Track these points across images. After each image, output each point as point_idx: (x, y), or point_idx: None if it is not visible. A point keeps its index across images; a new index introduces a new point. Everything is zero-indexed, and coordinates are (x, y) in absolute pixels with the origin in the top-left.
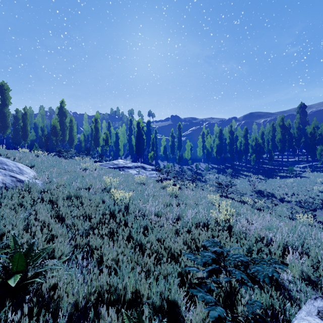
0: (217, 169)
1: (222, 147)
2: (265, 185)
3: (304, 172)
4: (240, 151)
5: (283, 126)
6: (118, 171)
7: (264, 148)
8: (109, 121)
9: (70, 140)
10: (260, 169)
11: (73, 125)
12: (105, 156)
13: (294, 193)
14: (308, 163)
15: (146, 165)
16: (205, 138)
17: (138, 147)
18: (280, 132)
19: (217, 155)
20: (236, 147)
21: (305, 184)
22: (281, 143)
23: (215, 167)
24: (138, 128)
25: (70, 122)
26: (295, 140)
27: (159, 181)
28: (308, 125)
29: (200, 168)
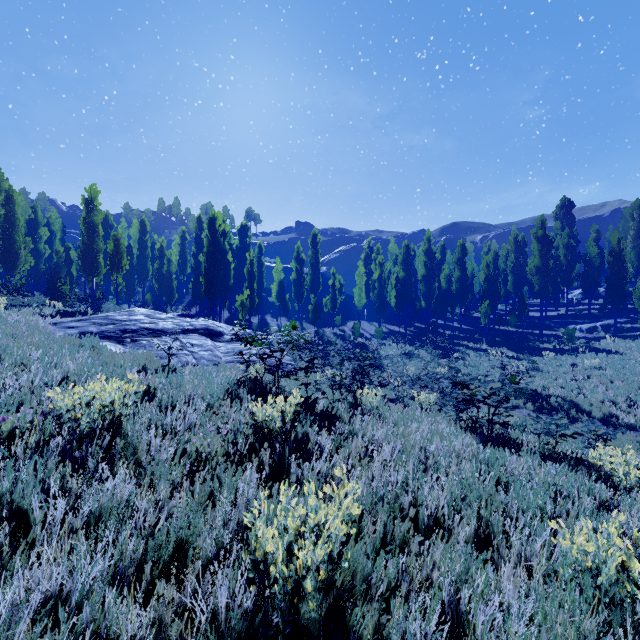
0: (401, 336)
1: (410, 286)
2: (534, 375)
3: (600, 342)
4: (447, 295)
5: (544, 240)
6: (96, 345)
7: (499, 288)
8: (144, 218)
9: (5, 253)
10: (494, 335)
11: (40, 222)
12: (134, 304)
13: (634, 399)
14: (597, 321)
15: (221, 326)
16: (373, 264)
17: (212, 279)
18: (537, 252)
19: (398, 303)
20: (438, 286)
21: (636, 372)
22: (541, 276)
23: (394, 331)
24: (210, 232)
25: (7, 203)
26: (561, 272)
27: (247, 385)
28: (578, 243)
29: (361, 333)
